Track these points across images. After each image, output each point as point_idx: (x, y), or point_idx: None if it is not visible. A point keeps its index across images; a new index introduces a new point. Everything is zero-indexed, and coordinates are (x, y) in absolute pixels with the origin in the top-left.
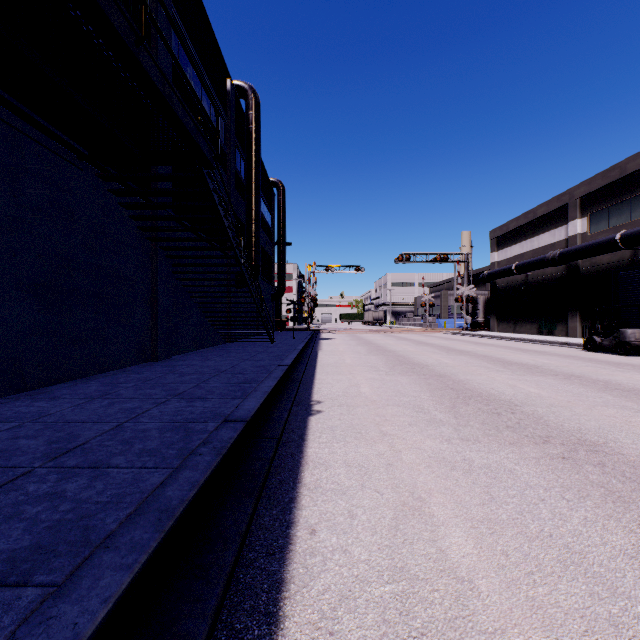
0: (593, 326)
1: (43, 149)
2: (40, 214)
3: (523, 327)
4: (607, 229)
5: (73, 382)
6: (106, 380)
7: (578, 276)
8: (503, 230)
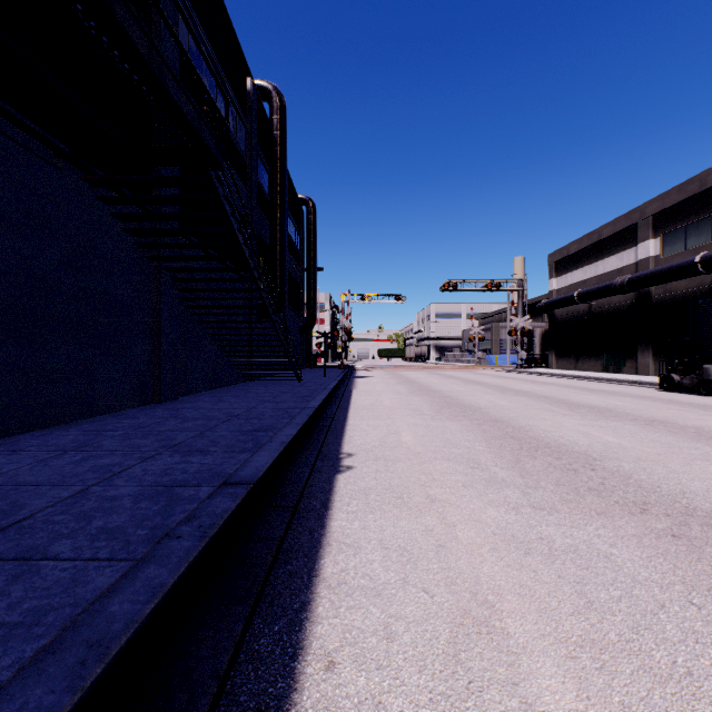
0: (670, 362)
1: (9, 142)
2: (5, 222)
3: (586, 363)
4: (684, 251)
5: (49, 430)
6: (90, 427)
7: (650, 305)
8: (563, 253)
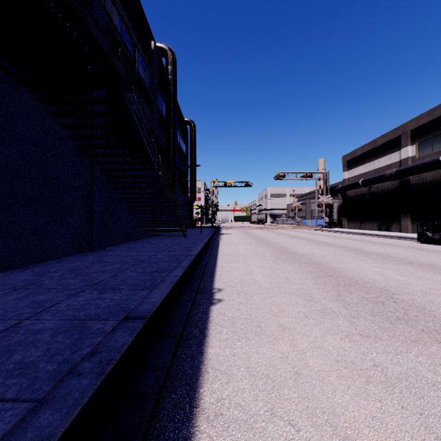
0: (425, 224)
1: None
2: None
3: (367, 225)
4: (431, 153)
5: (10, 271)
6: (40, 269)
7: (409, 188)
8: (352, 155)
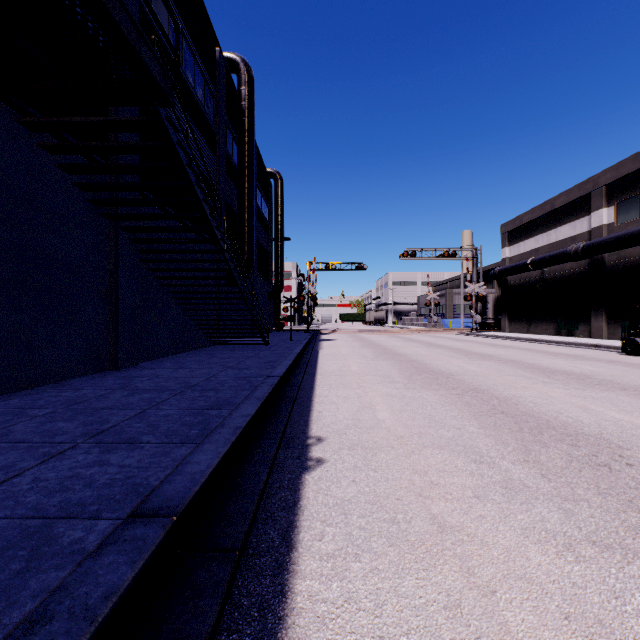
0: (633, 326)
1: None
2: None
3: (538, 327)
4: (639, 218)
5: None
6: (18, 402)
7: (604, 271)
8: (516, 223)
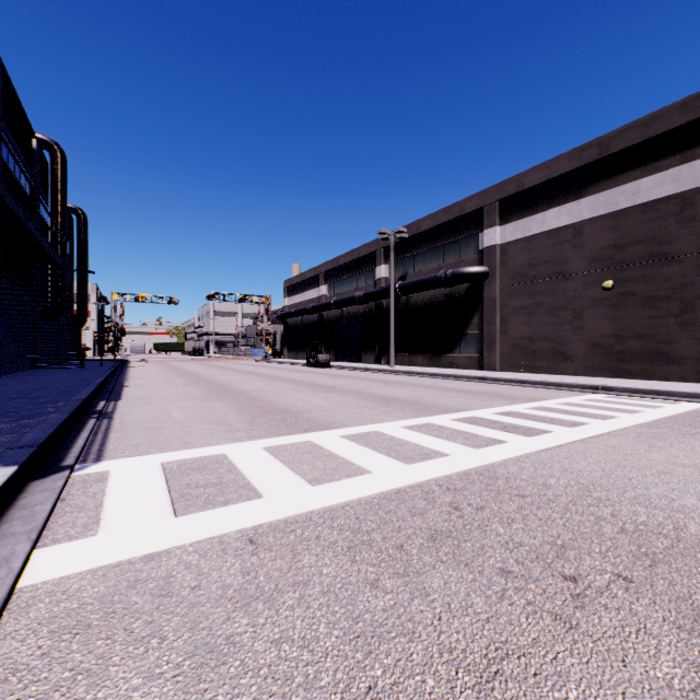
0: (311, 353)
1: None
2: None
3: (301, 355)
4: (334, 295)
5: None
6: None
7: (323, 322)
8: (290, 283)
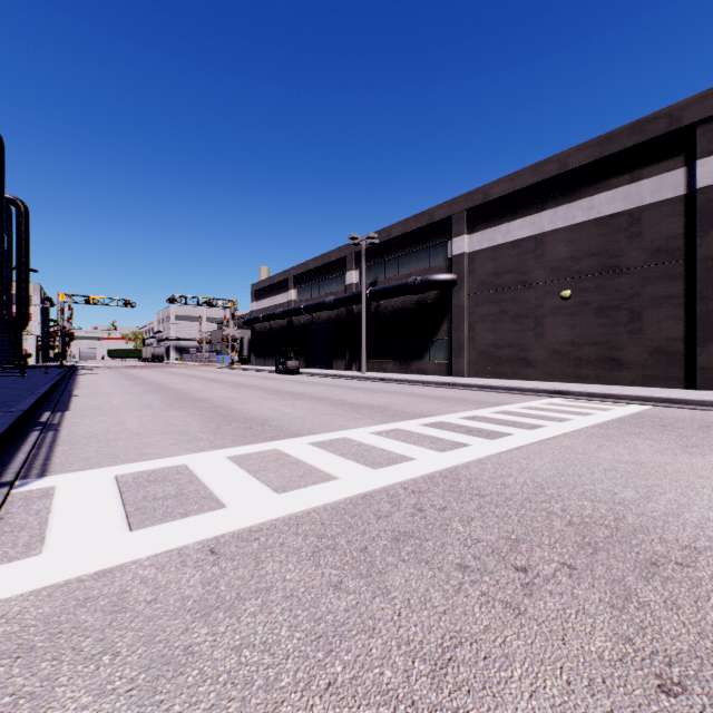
0: (280, 359)
1: None
2: None
3: (269, 361)
4: (304, 300)
5: None
6: None
7: (293, 327)
8: (258, 286)
